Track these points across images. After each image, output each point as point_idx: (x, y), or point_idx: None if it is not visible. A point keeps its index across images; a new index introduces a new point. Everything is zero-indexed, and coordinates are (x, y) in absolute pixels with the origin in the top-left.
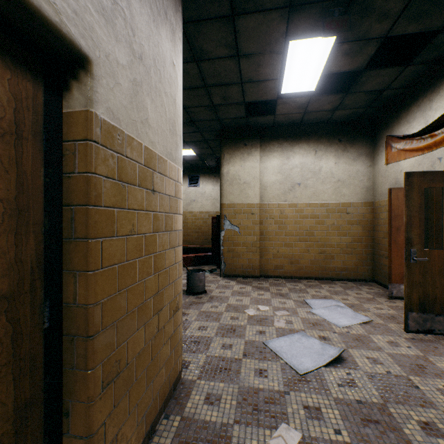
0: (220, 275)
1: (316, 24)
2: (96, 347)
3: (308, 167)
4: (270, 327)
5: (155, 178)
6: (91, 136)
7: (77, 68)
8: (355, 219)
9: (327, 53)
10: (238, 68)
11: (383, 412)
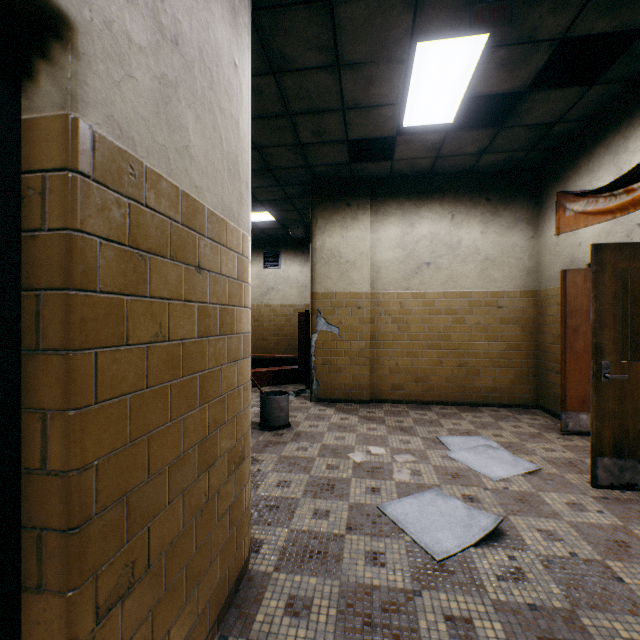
0: (312, 399)
1: (459, 16)
2: (83, 548)
3: (441, 239)
4: (387, 480)
5: (201, 247)
6: (74, 162)
7: (47, 37)
8: (511, 316)
9: (474, 64)
10: (339, 85)
11: (572, 625)
